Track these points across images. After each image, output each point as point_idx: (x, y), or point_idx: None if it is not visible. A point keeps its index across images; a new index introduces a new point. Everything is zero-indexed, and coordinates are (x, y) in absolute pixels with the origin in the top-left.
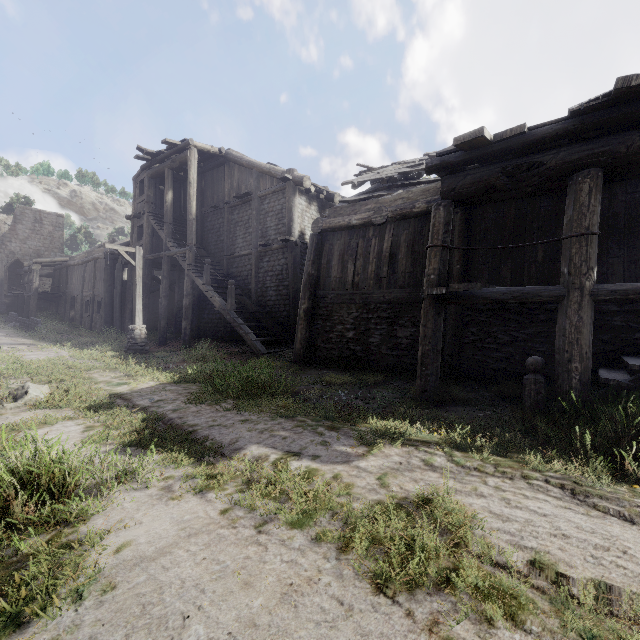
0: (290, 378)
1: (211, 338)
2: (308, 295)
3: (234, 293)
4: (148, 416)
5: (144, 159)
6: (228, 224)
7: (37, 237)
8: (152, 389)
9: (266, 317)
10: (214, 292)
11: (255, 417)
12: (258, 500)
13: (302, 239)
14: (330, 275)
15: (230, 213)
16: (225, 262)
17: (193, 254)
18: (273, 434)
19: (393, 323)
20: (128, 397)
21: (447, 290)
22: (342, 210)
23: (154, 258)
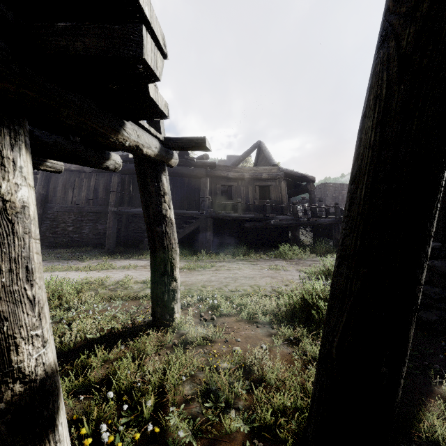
0: None
1: None
2: (39, 206)
3: None
4: None
5: None
6: None
7: None
8: None
9: None
10: None
11: None
12: (47, 271)
13: None
14: (56, 195)
15: None
16: None
17: None
18: None
19: (96, 222)
20: None
21: (118, 209)
22: None
23: None
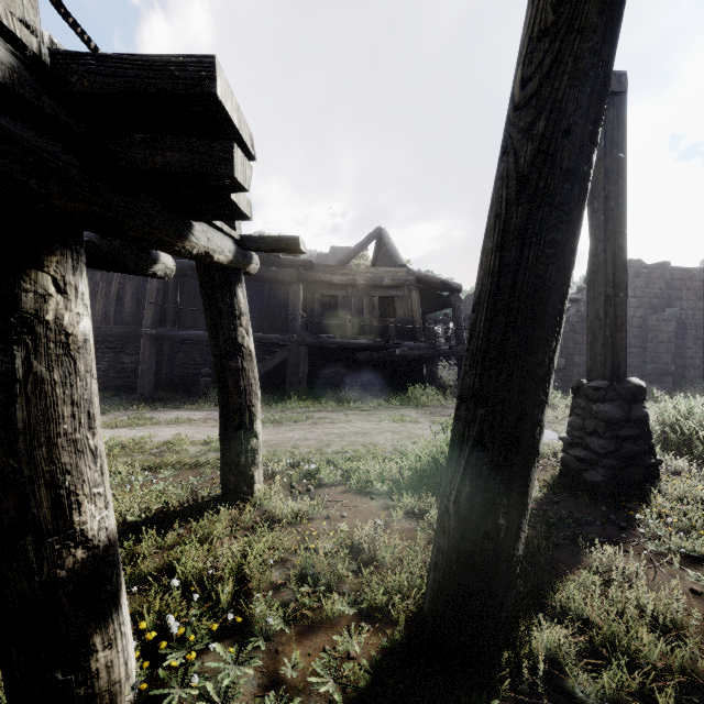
0: None
1: None
2: None
3: None
4: None
5: None
6: None
7: None
8: None
9: None
10: None
11: None
12: None
13: None
14: None
15: None
16: None
17: None
18: None
19: (120, 352)
20: None
21: (157, 331)
22: None
23: None
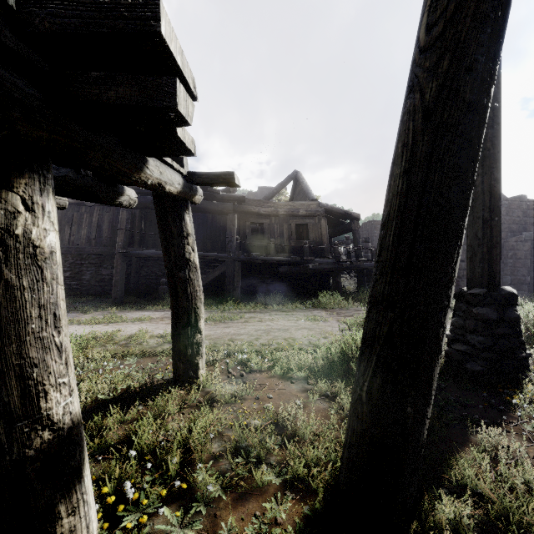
0: None
1: None
2: None
3: None
4: None
5: None
6: None
7: None
8: None
9: None
10: None
11: None
12: None
13: None
14: None
15: None
16: None
17: None
18: None
19: (100, 266)
20: None
21: (127, 251)
22: None
23: None
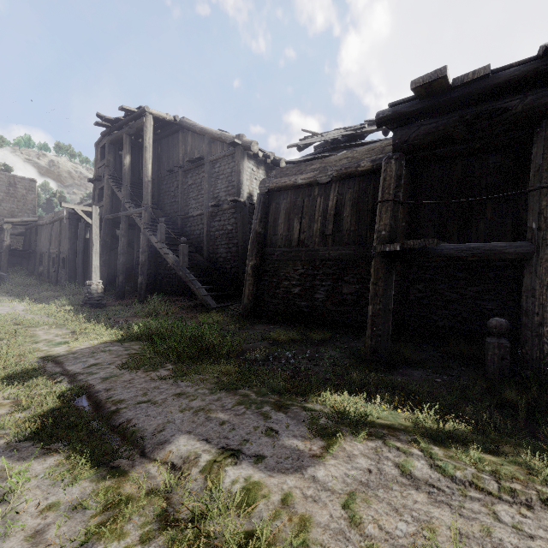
0: (237, 334)
1: (167, 292)
2: (255, 252)
3: (186, 250)
4: (72, 387)
5: (104, 126)
6: (182, 186)
7: (11, 199)
8: (91, 350)
9: (217, 273)
10: (168, 249)
11: (192, 389)
12: None
13: (250, 200)
14: (276, 233)
15: (184, 176)
16: (179, 222)
17: (149, 214)
18: (209, 417)
19: (338, 279)
20: (61, 360)
21: (401, 247)
22: (288, 170)
23: (113, 218)
